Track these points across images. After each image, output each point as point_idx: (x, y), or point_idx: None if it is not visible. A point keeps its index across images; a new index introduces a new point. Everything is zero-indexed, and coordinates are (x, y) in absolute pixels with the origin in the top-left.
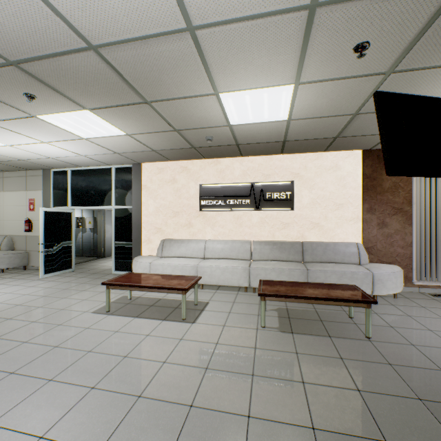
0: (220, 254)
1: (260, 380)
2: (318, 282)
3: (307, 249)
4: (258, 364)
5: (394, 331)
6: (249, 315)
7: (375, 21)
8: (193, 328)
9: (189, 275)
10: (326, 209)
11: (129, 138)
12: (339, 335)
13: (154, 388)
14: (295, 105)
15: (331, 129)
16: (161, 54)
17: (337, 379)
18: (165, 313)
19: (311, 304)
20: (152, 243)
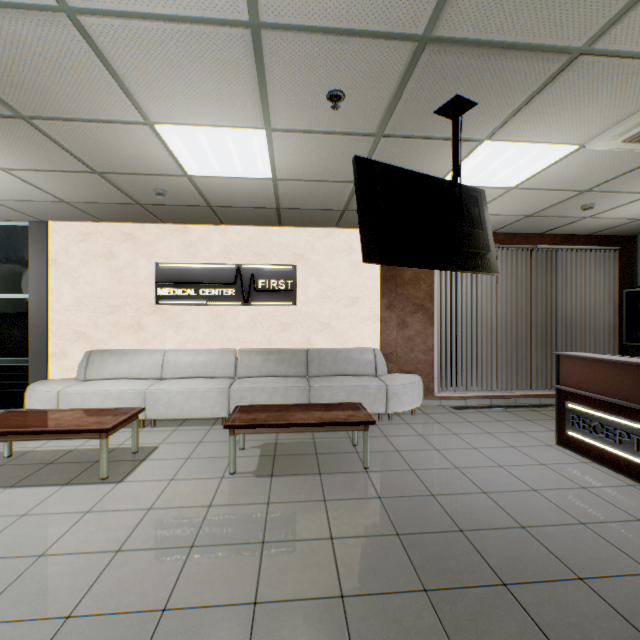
0: (187, 371)
1: (202, 551)
2: (322, 402)
3: (314, 359)
4: (205, 529)
5: (398, 456)
6: (218, 459)
7: (341, 66)
8: (118, 490)
9: (131, 406)
10: (338, 304)
11: (7, 176)
12: (332, 470)
13: (4, 603)
14: (276, 159)
15: (335, 199)
16: (23, 39)
17: (310, 529)
18: (73, 473)
19: (311, 434)
20: (69, 358)
